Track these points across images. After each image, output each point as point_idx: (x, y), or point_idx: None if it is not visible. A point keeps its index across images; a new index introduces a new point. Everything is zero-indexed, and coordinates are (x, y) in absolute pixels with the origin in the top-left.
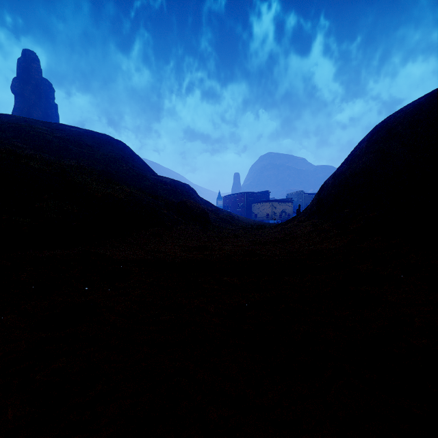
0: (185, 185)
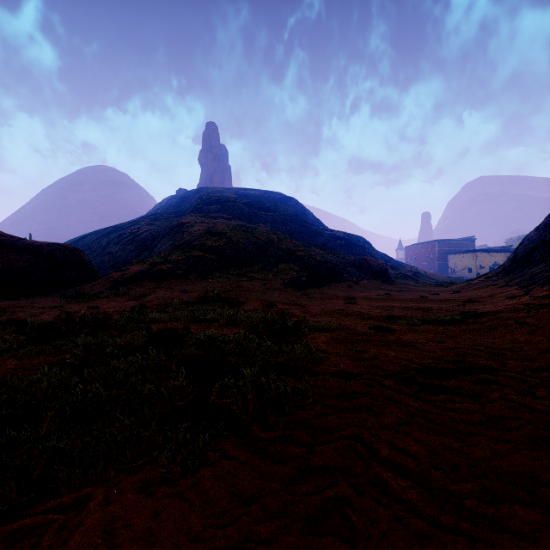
0: (360, 239)
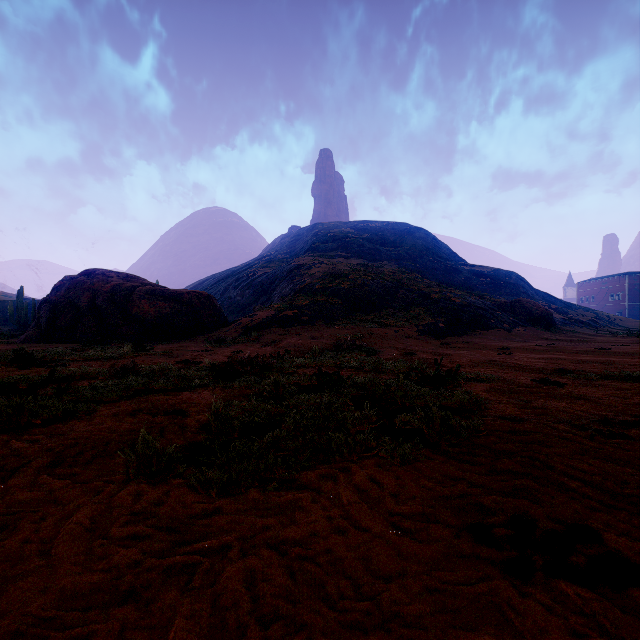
0: (511, 275)
